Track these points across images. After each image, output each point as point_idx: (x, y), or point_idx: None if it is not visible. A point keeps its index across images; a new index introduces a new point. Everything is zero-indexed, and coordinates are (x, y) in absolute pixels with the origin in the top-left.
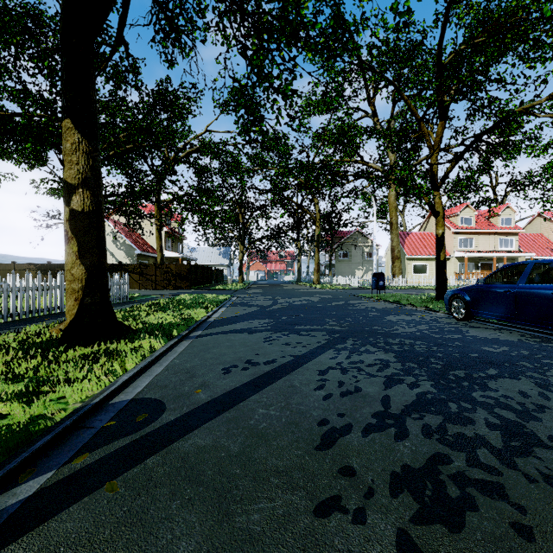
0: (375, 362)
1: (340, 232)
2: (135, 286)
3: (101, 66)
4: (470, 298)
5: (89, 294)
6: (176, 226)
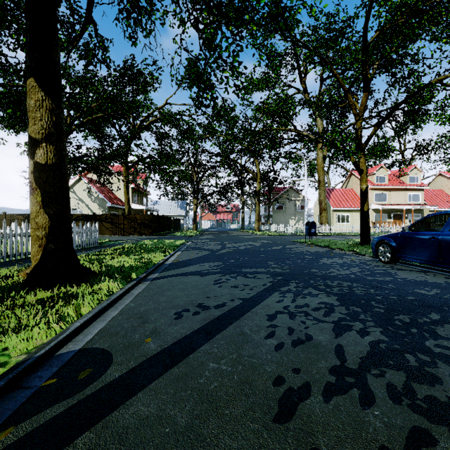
0: (320, 306)
1: (277, 188)
2: (106, 233)
3: (73, 42)
4: (396, 244)
5: (52, 240)
6: (141, 183)
